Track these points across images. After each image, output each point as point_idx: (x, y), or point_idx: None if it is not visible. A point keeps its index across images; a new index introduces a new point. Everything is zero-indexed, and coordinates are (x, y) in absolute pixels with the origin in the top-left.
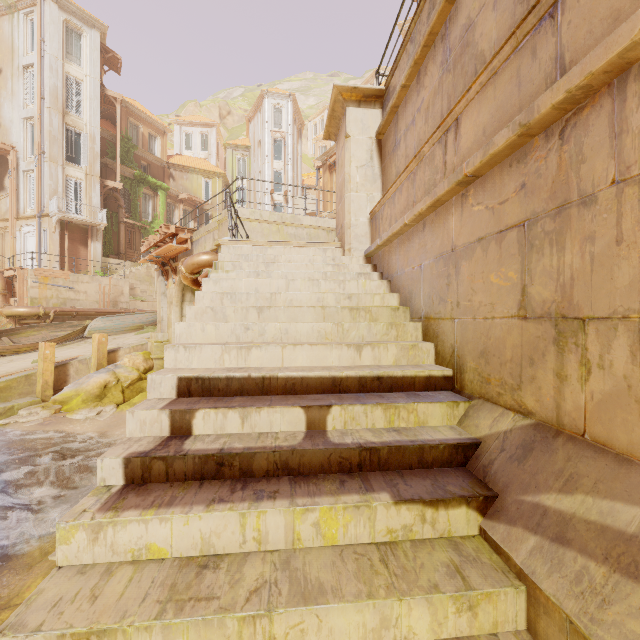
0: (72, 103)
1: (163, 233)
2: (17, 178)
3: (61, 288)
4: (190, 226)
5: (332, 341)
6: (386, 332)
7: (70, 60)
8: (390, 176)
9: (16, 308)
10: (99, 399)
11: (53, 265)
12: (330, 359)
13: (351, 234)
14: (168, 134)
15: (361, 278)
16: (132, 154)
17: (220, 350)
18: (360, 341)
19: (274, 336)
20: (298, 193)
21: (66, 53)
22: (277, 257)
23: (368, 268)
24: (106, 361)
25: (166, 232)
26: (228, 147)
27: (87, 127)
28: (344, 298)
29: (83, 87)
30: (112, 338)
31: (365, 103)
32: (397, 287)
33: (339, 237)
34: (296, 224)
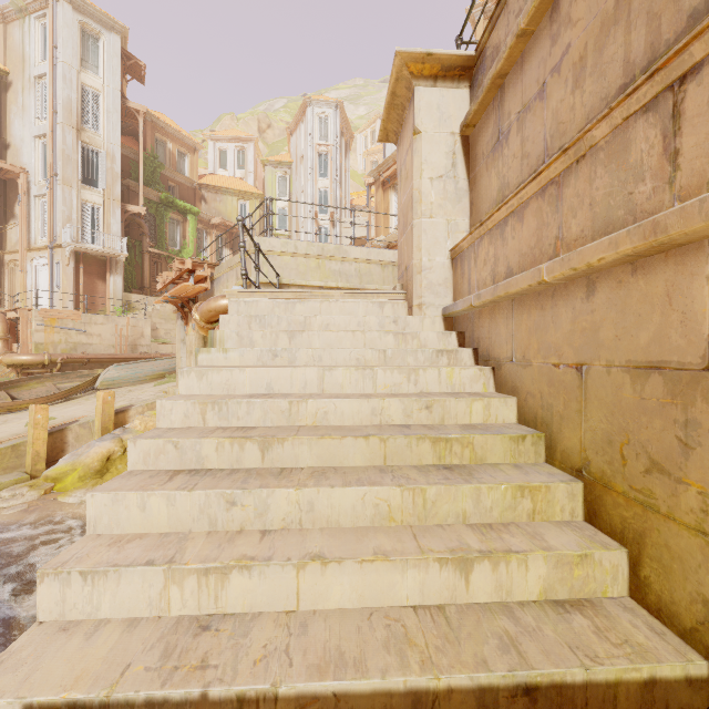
0: (89, 117)
1: (177, 269)
2: (28, 204)
3: (71, 331)
4: (224, 255)
5: (402, 524)
6: (511, 503)
7: (86, 68)
8: (487, 191)
9: (17, 356)
10: (100, 475)
11: (67, 303)
12: (401, 591)
13: (422, 282)
14: (202, 152)
15: (442, 358)
16: (159, 174)
17: (161, 577)
18: (459, 523)
19: (286, 516)
20: (346, 215)
21: (82, 61)
22: (309, 319)
23: (451, 337)
24: (113, 424)
25: (181, 268)
26: (267, 164)
27: (106, 144)
28: (419, 408)
29: (101, 99)
30: (127, 390)
31: (444, 80)
32: (511, 385)
33: (402, 283)
34: (341, 257)
